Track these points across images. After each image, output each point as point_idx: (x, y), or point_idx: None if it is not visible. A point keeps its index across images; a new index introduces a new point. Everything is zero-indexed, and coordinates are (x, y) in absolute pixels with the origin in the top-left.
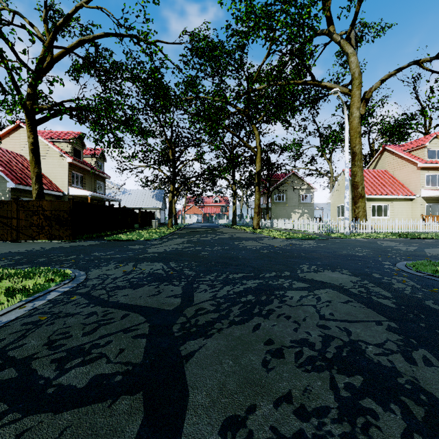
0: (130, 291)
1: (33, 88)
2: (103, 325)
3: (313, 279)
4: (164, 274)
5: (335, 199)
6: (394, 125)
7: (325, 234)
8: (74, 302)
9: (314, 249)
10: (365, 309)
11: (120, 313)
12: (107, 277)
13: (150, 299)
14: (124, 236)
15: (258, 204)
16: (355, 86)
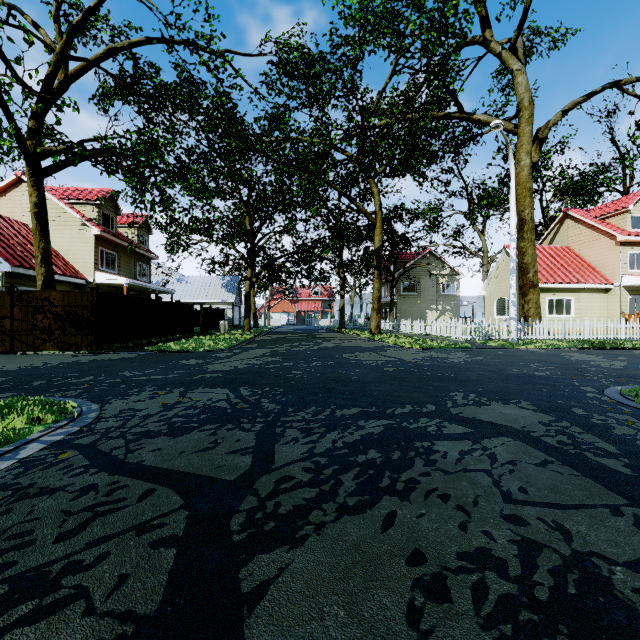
0: (167, 441)
1: (37, 120)
2: (101, 515)
3: (476, 418)
4: (228, 408)
5: (493, 289)
6: (579, 181)
7: (480, 341)
8: (63, 463)
9: (467, 365)
10: (582, 479)
11: (139, 487)
12: (133, 414)
13: (198, 457)
14: (175, 346)
15: (377, 297)
16: (524, 119)
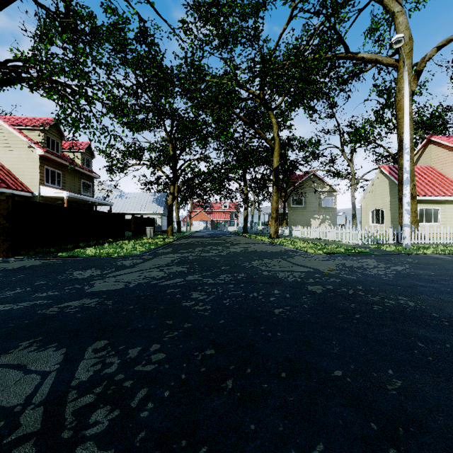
0: None
1: None
2: None
3: None
4: None
5: (368, 202)
6: (433, 117)
7: (373, 246)
8: None
9: (404, 281)
10: None
11: None
12: None
13: None
14: (91, 251)
15: (276, 208)
16: (405, 53)
